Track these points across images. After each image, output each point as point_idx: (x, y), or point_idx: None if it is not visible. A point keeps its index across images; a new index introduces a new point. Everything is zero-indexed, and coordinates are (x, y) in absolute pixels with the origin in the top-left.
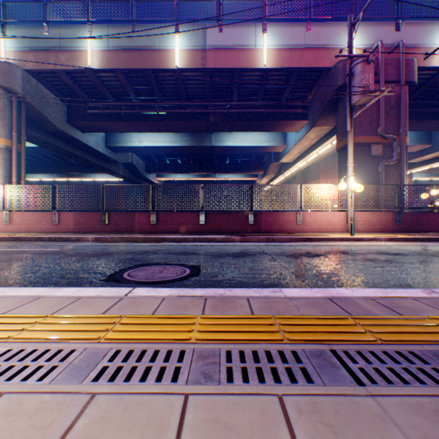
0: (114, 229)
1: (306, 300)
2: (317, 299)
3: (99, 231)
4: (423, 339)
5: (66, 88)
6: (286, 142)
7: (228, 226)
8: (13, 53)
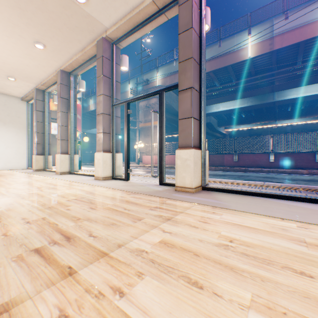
0: (210, 164)
1: None
2: None
3: None
4: None
5: None
6: None
7: (293, 163)
8: (159, 80)
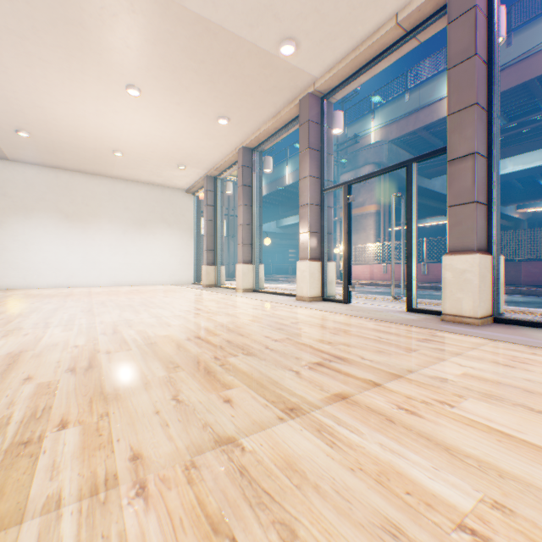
0: None
1: None
2: None
3: None
4: None
5: (416, 141)
6: None
7: None
8: (377, 131)
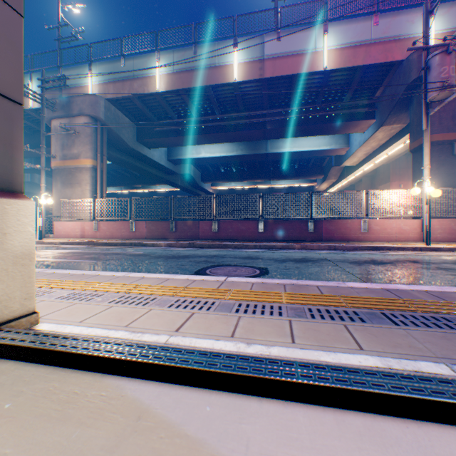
0: (180, 236)
1: (366, 289)
2: (375, 289)
3: (167, 238)
4: (455, 312)
5: (137, 110)
6: (349, 144)
7: (287, 234)
8: (97, 86)
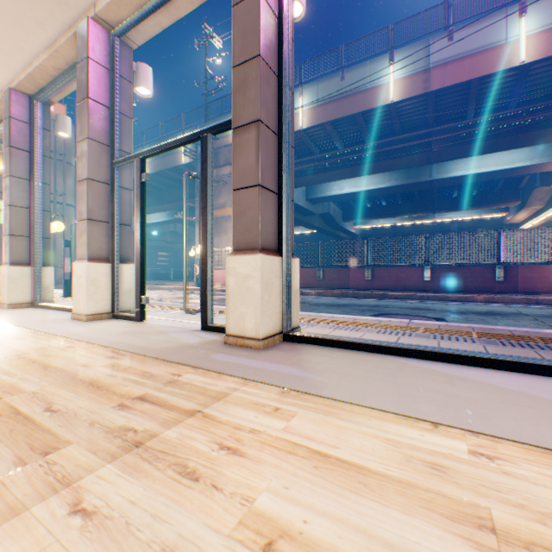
0: (326, 285)
1: None
2: None
3: (311, 287)
4: None
5: None
6: None
7: (461, 284)
8: None
